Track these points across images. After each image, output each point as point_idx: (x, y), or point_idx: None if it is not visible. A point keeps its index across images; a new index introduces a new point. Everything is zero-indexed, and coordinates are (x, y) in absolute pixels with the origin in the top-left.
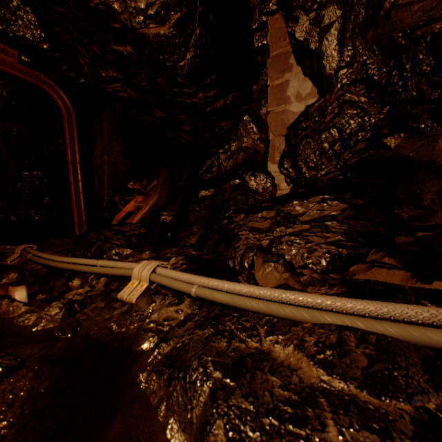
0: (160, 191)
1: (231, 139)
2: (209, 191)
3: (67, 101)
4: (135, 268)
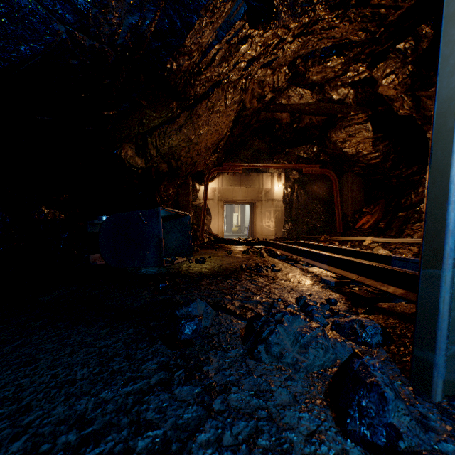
0: (378, 213)
1: (418, 186)
2: (403, 213)
3: (334, 176)
4: (366, 238)
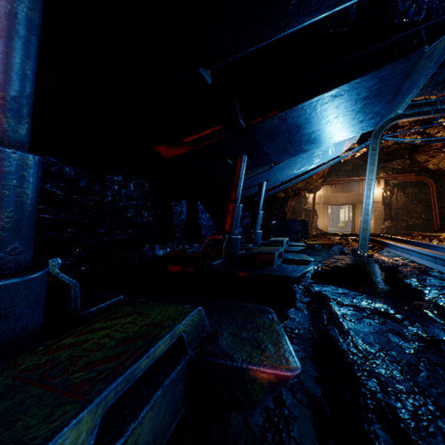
0: None
1: None
2: None
3: (430, 181)
4: (442, 234)
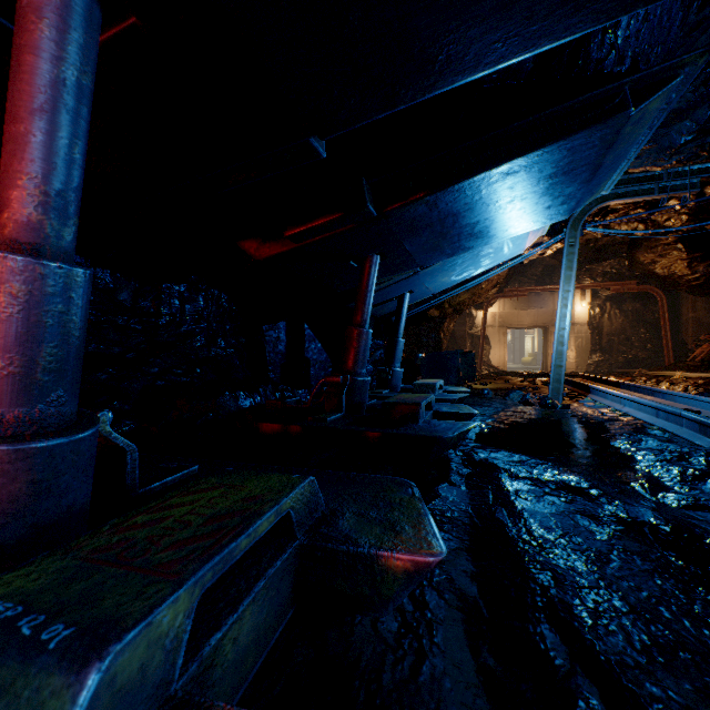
0: None
1: None
2: None
3: (660, 293)
4: (676, 373)
